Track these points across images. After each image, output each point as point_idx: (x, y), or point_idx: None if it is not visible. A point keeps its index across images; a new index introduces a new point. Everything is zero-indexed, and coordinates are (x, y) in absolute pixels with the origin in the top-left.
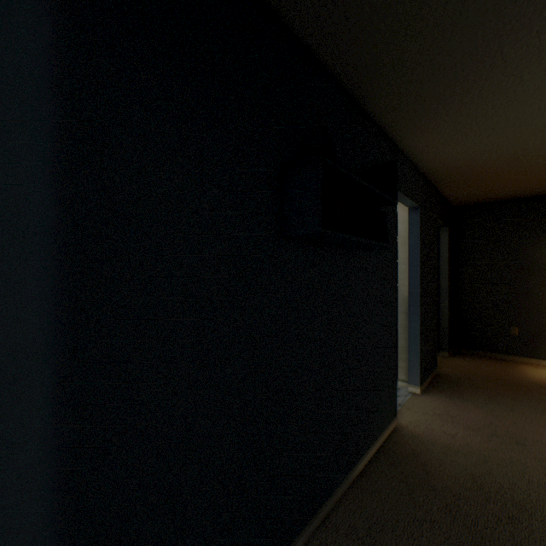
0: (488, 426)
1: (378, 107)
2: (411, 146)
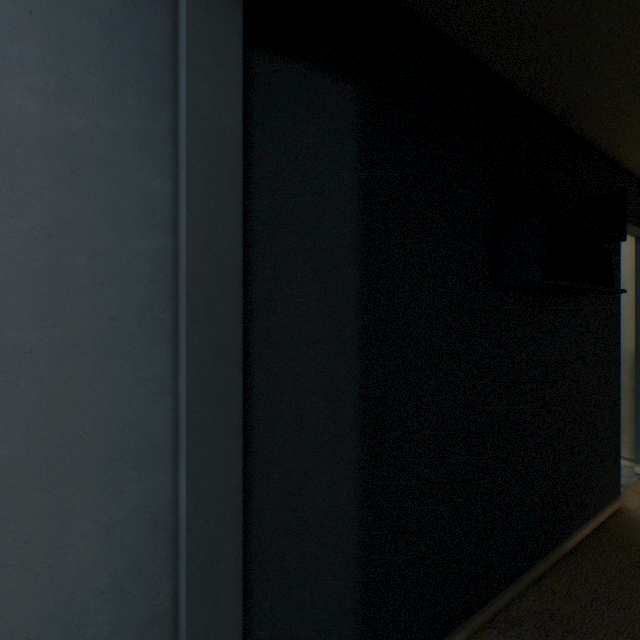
0: None
1: (597, 129)
2: None
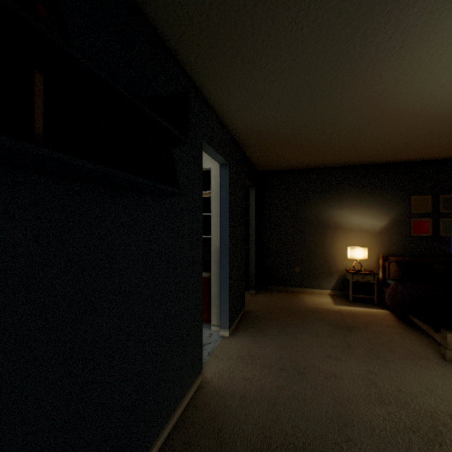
0: (279, 361)
1: (168, 24)
2: (216, 98)
